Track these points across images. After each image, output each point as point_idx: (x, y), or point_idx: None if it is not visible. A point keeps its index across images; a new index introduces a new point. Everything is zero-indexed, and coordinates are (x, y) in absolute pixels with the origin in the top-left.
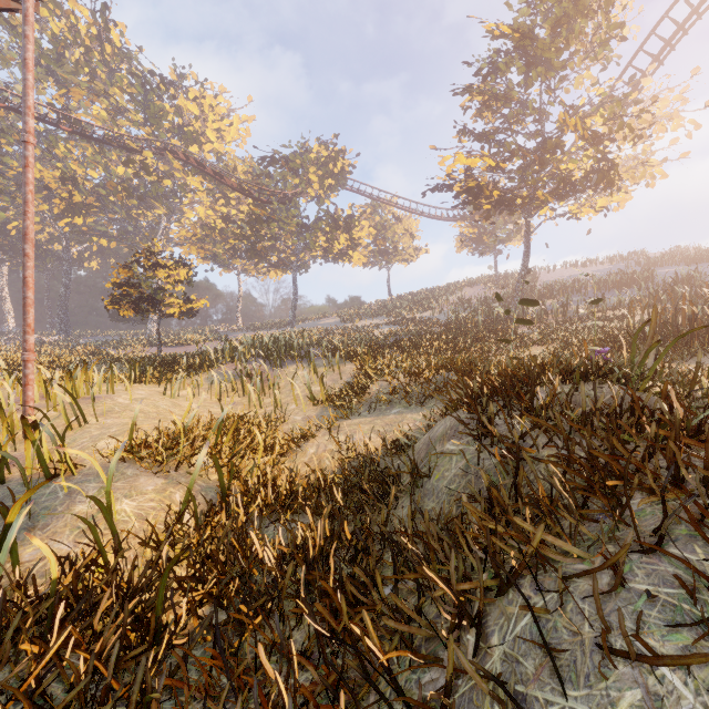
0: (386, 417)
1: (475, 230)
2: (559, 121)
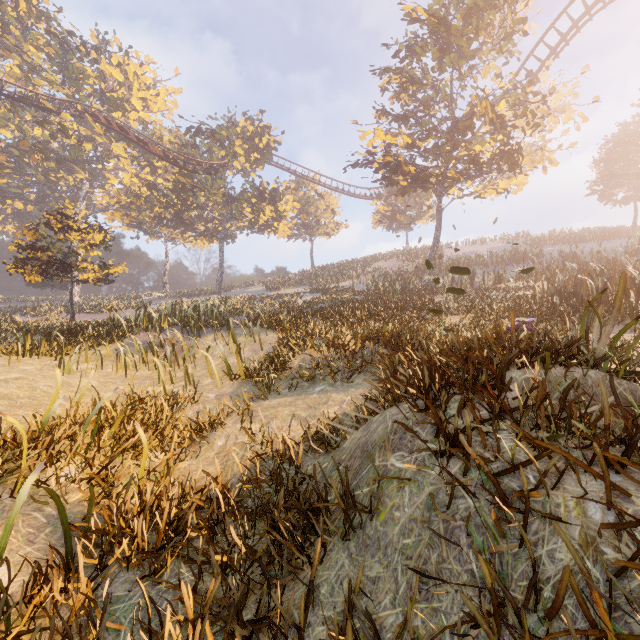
0: (308, 396)
1: (390, 209)
2: (471, 104)
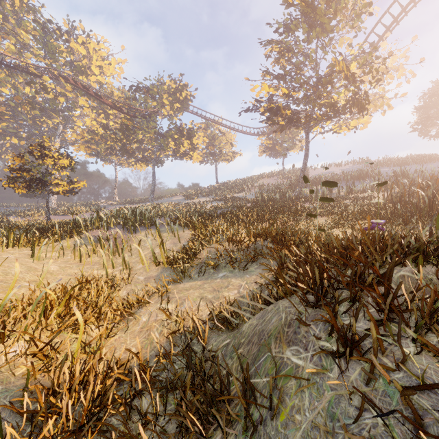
0: (213, 280)
1: (271, 142)
2: (331, 65)
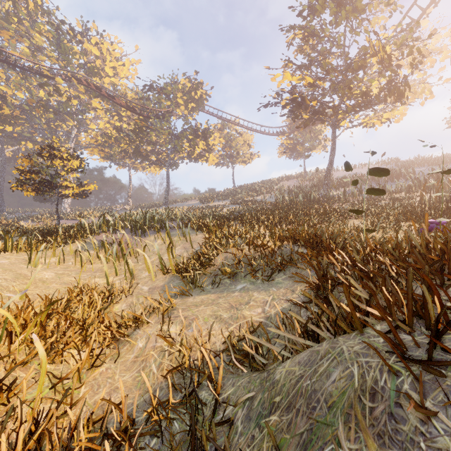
0: (230, 294)
1: (291, 142)
2: (363, 47)
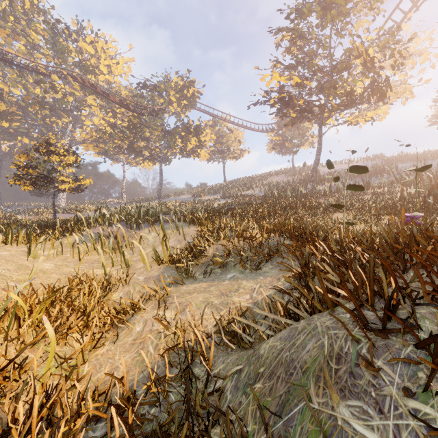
0: (221, 282)
1: (280, 138)
2: (347, 50)
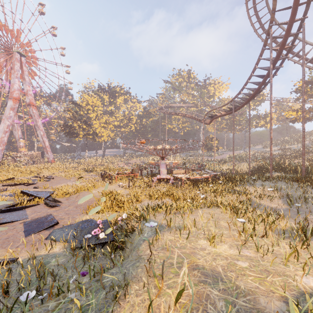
0: None
1: None
2: None
